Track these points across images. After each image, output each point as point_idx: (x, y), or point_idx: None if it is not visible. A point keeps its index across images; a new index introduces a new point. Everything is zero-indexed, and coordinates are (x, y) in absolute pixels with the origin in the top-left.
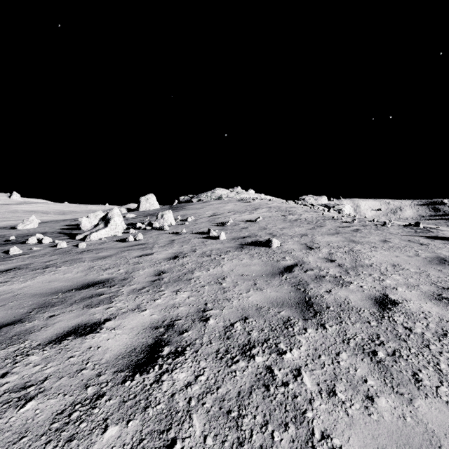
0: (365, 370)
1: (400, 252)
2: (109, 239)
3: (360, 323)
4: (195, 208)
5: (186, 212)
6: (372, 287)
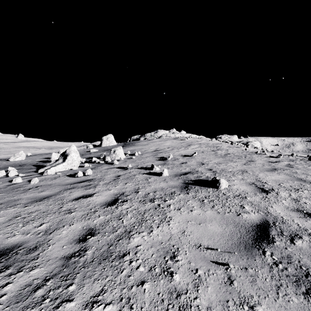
0: None
1: None
2: (63, 173)
3: None
4: (142, 145)
5: (135, 147)
6: None
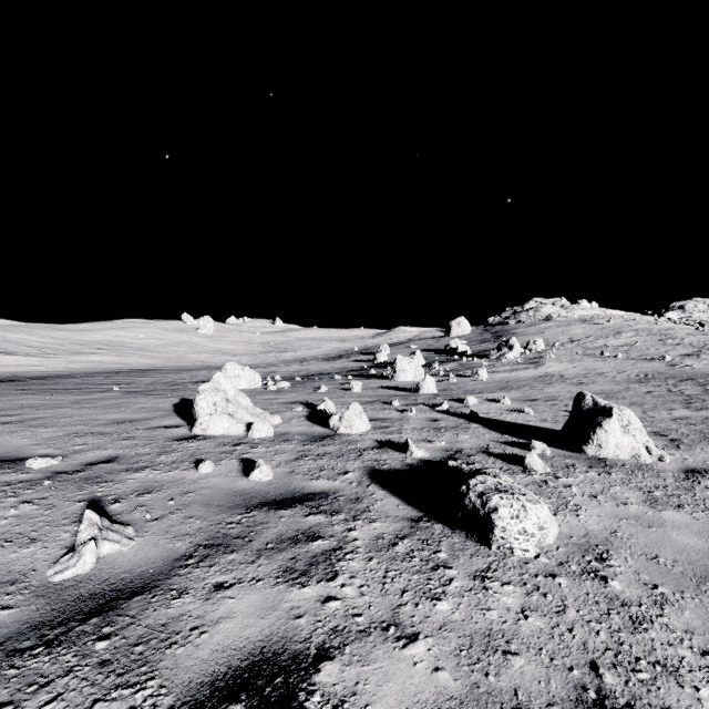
0: None
1: None
2: (523, 358)
3: None
4: (532, 333)
5: (529, 337)
6: None
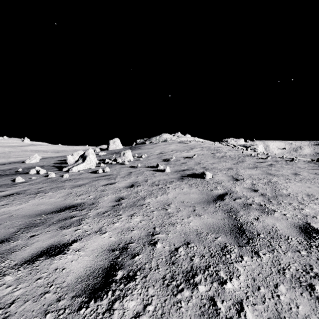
0: (307, 307)
1: (311, 183)
2: (85, 171)
3: (291, 252)
4: (147, 148)
5: (141, 151)
6: (294, 216)
